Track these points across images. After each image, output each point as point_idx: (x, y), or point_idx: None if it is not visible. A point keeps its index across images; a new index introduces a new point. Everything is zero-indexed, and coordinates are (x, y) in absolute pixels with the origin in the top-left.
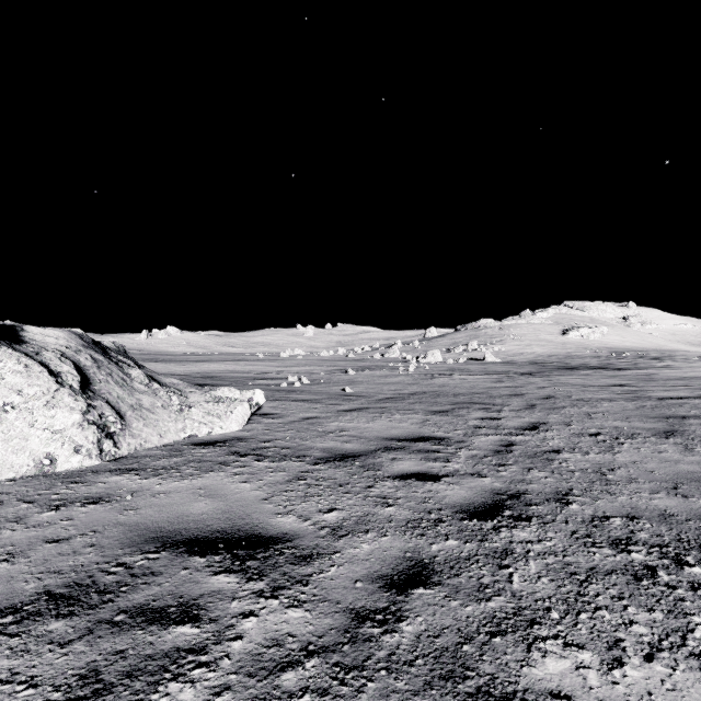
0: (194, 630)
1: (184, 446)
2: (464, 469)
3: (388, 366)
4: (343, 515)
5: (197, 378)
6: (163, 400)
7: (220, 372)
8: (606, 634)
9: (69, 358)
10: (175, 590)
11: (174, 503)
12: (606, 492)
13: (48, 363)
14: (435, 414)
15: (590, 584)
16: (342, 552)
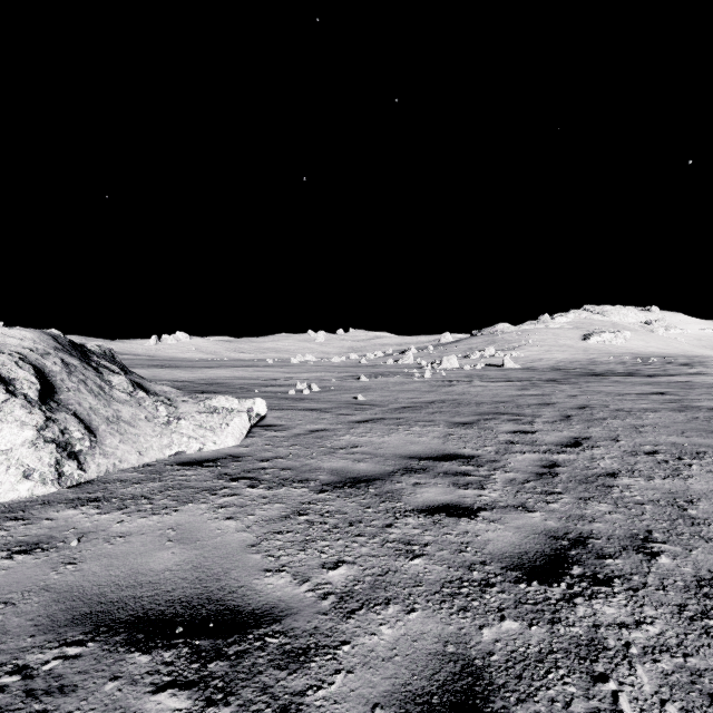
0: None
1: (167, 466)
2: (504, 499)
3: (402, 372)
4: (354, 572)
5: (201, 385)
6: (148, 411)
7: (226, 379)
8: None
9: (31, 362)
10: None
11: (132, 552)
12: (697, 536)
13: None
14: (459, 426)
15: None
16: (352, 643)
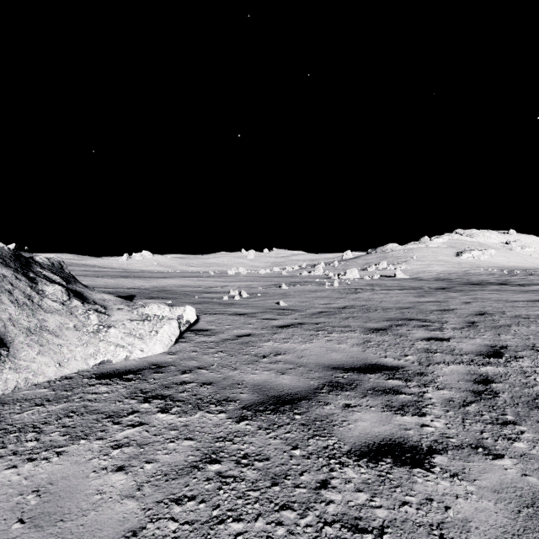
0: None
1: (84, 379)
2: (454, 432)
3: (315, 281)
4: None
5: (153, 291)
6: (79, 319)
7: (174, 287)
8: None
9: None
10: None
11: None
12: None
13: None
14: (374, 332)
15: None
16: None
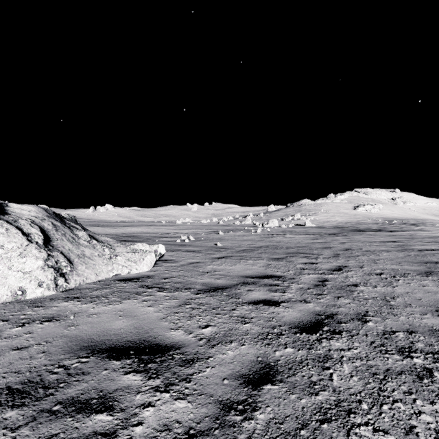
0: (108, 417)
1: (112, 281)
2: (295, 297)
3: (244, 229)
4: (215, 330)
5: (123, 237)
6: (99, 251)
7: (138, 233)
8: (403, 422)
9: (37, 224)
10: (98, 386)
11: (102, 321)
12: (391, 313)
13: (22, 227)
14: (275, 260)
15: (387, 382)
16: (214, 357)
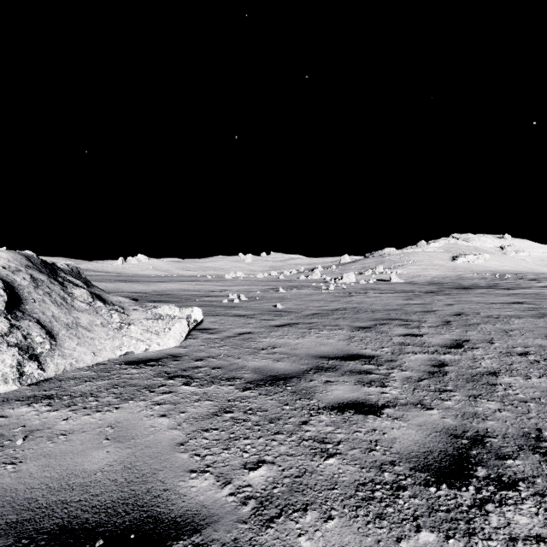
0: None
1: (116, 365)
2: (404, 396)
3: (312, 285)
4: (273, 473)
5: (154, 295)
6: (104, 318)
7: (174, 291)
8: None
9: (2, 278)
10: None
11: (70, 451)
12: None
13: None
14: (359, 330)
15: None
16: None
